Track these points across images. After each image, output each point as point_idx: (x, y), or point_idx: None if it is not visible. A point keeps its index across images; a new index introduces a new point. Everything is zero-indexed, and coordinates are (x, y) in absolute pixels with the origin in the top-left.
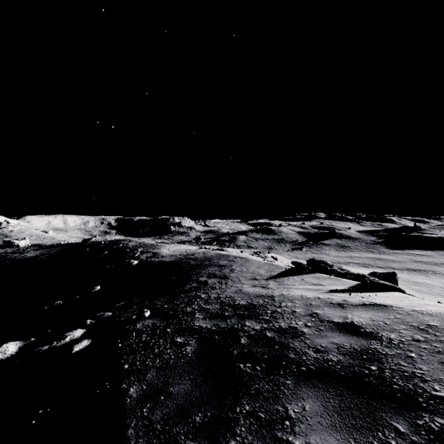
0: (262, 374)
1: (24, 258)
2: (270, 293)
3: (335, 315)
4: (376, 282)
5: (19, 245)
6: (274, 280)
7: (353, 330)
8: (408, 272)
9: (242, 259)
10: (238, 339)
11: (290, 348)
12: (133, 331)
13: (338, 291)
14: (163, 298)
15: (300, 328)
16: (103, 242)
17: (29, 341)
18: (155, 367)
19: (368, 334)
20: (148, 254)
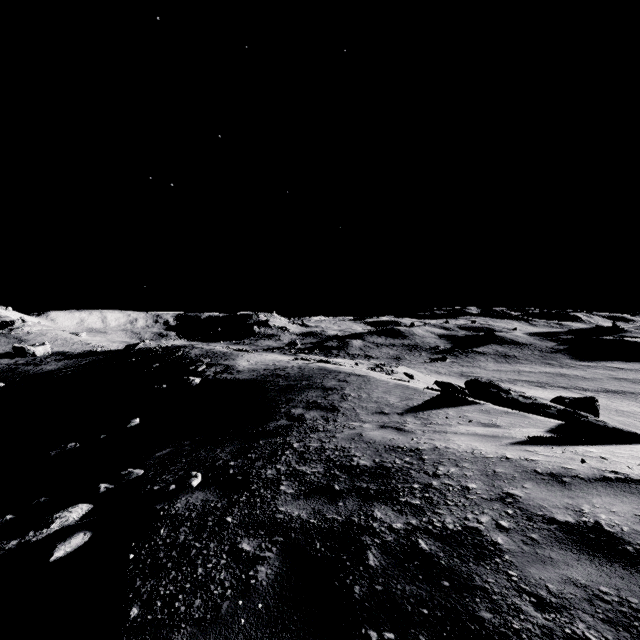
0: None
1: (41, 372)
2: (412, 443)
3: (553, 503)
4: (601, 425)
5: (36, 353)
6: (414, 415)
7: (608, 548)
8: (606, 395)
9: (359, 377)
10: (363, 554)
11: (477, 590)
12: (166, 519)
13: (533, 442)
14: (230, 446)
15: (487, 533)
16: (153, 349)
17: (1, 521)
18: (189, 620)
19: None
20: (217, 367)
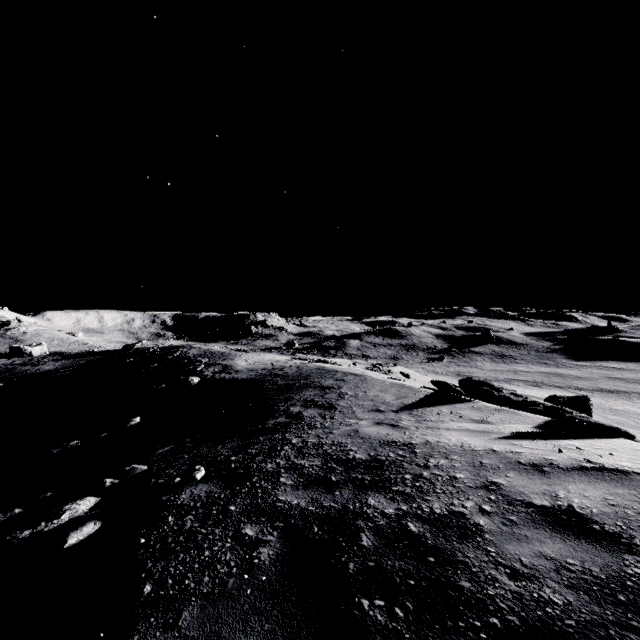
0: (409, 632)
1: (38, 372)
2: (406, 438)
3: (533, 489)
4: (585, 420)
5: (33, 353)
6: (409, 413)
7: (578, 527)
8: (601, 394)
9: (356, 376)
10: (357, 536)
11: (458, 564)
12: (173, 508)
13: (520, 436)
14: (230, 443)
15: (470, 516)
16: (151, 349)
17: (10, 515)
18: (199, 594)
19: (612, 539)
20: (215, 367)
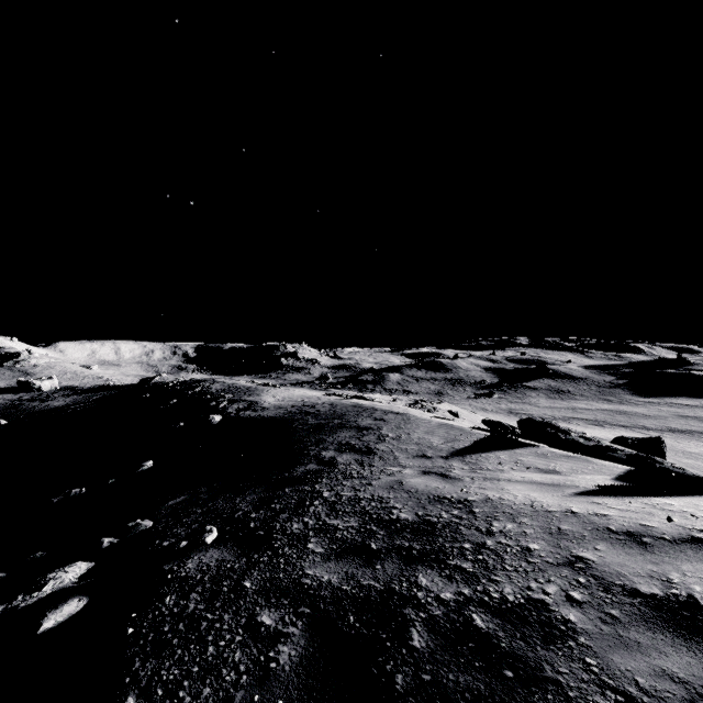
0: None
1: (47, 409)
2: (461, 493)
3: (634, 569)
4: (680, 472)
5: (42, 388)
6: (461, 459)
7: None
8: (671, 434)
9: (398, 415)
10: (405, 632)
11: (548, 684)
12: (175, 582)
13: (601, 492)
14: (251, 495)
15: (555, 608)
16: (171, 384)
17: None
18: None
19: None
20: (240, 404)
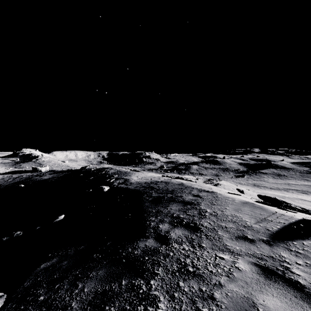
0: None
1: (41, 180)
2: None
3: None
4: None
5: (41, 170)
6: (286, 248)
7: None
8: None
9: (208, 193)
10: None
11: None
12: None
13: None
14: (91, 281)
15: None
16: (92, 169)
17: None
18: None
19: None
20: (120, 180)
